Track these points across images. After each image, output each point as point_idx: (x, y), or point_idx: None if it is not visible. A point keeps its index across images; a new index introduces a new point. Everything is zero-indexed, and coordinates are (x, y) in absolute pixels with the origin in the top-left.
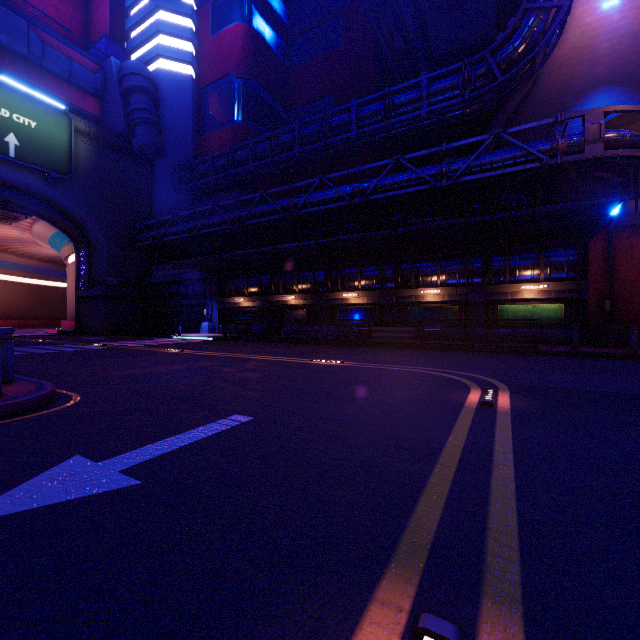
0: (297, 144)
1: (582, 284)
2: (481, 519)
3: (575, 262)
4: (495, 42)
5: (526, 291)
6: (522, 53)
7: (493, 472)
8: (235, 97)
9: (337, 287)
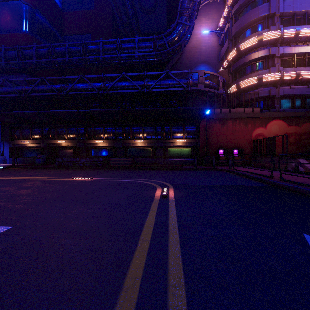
0: (67, 54)
1: (197, 140)
2: (164, 278)
3: (195, 131)
4: (166, 32)
5: (178, 142)
6: (176, 40)
7: (169, 238)
8: (23, 15)
9: (91, 137)
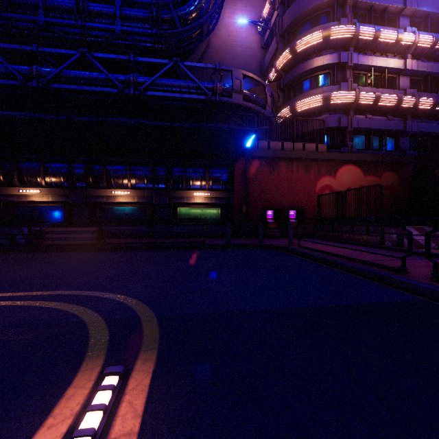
0: None
1: (231, 194)
2: None
3: (227, 178)
4: None
5: (197, 197)
6: (195, 18)
7: None
8: None
9: (13, 181)
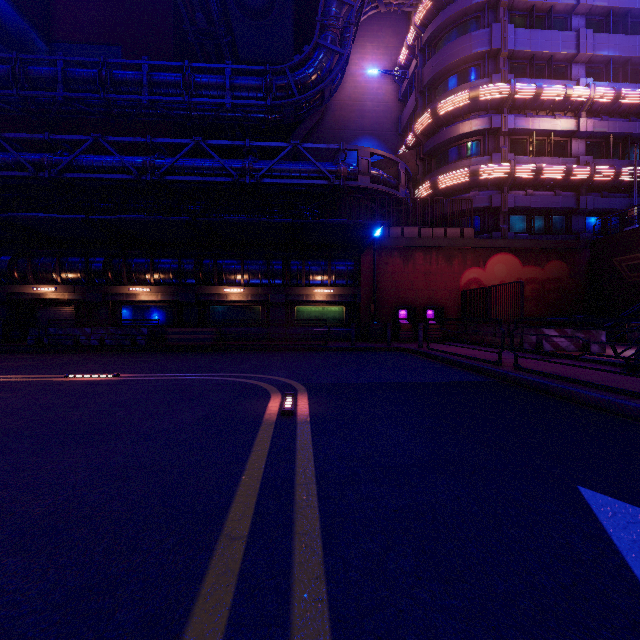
0: (60, 85)
1: (357, 290)
2: None
3: (352, 272)
4: (293, 61)
5: (318, 294)
6: (315, 81)
7: (296, 527)
8: None
9: (122, 279)
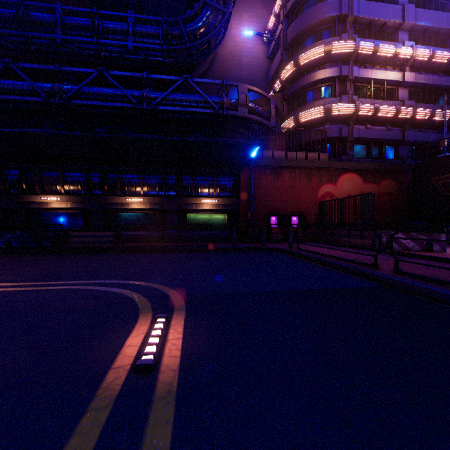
0: None
1: (237, 201)
2: None
3: (233, 186)
4: (185, 14)
5: (205, 203)
6: (203, 33)
7: None
8: None
9: (35, 189)
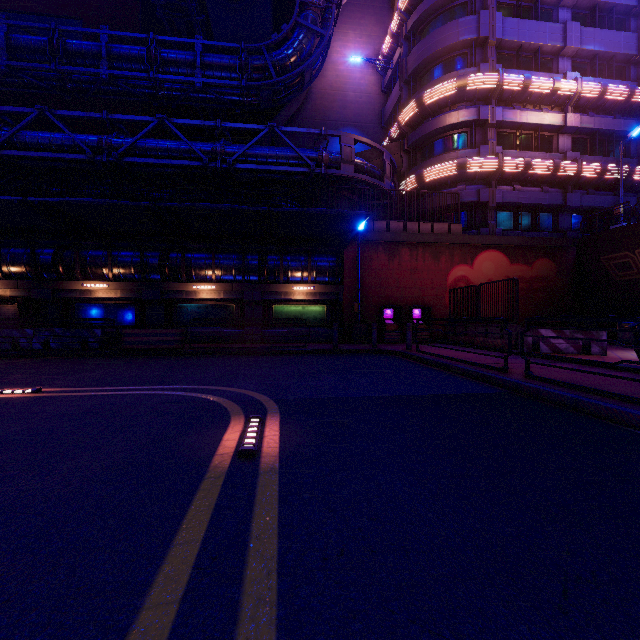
0: (3, 52)
1: (339, 288)
2: None
3: (334, 268)
4: (271, 39)
5: (297, 292)
6: (294, 63)
7: None
8: None
9: (75, 274)
